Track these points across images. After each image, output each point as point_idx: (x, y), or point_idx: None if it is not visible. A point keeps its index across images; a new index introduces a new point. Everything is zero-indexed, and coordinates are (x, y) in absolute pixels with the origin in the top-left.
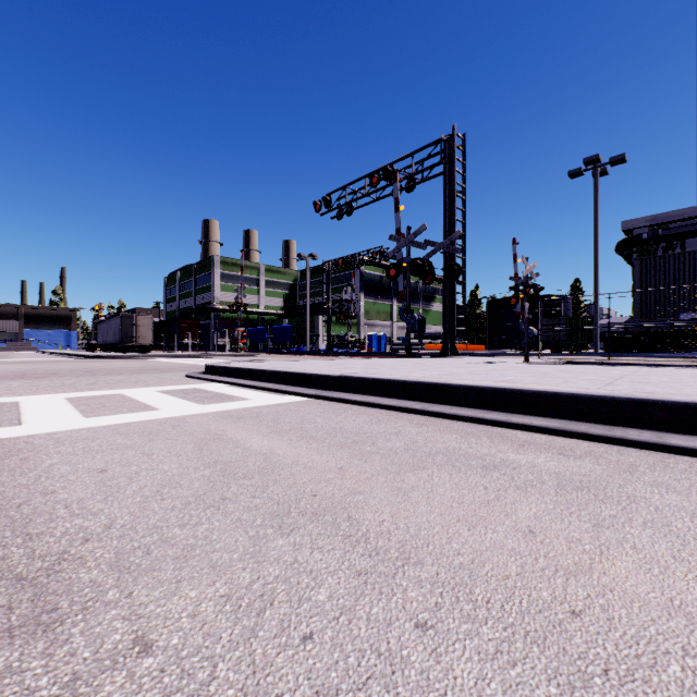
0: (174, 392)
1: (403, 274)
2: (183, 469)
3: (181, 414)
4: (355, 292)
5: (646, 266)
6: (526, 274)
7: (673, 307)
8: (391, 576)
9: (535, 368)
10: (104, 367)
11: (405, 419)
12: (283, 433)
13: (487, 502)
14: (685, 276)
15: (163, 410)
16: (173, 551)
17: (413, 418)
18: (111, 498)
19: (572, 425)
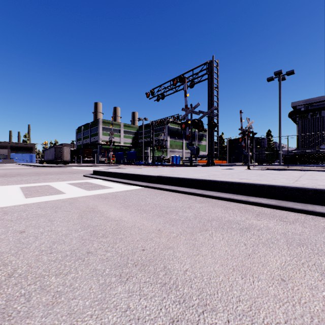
0: (75, 184)
1: (188, 127)
2: (68, 231)
3: (76, 196)
4: (165, 136)
5: (304, 123)
6: (248, 126)
7: (317, 142)
8: (195, 324)
9: (254, 172)
10: (45, 171)
11: (192, 199)
12: (128, 207)
13: (248, 255)
14: (323, 127)
15: (67, 193)
16: (46, 298)
17: (196, 198)
18: (20, 252)
19: (283, 203)
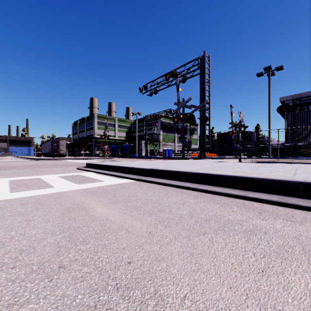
0: (67, 177)
1: (180, 121)
2: (44, 234)
3: (64, 190)
4: (158, 130)
5: (293, 117)
6: (240, 120)
7: (306, 136)
8: None
9: (247, 165)
10: (40, 164)
11: (186, 194)
12: (117, 204)
13: (261, 271)
14: None
15: (56, 187)
16: None
17: (190, 193)
18: None
19: (285, 199)
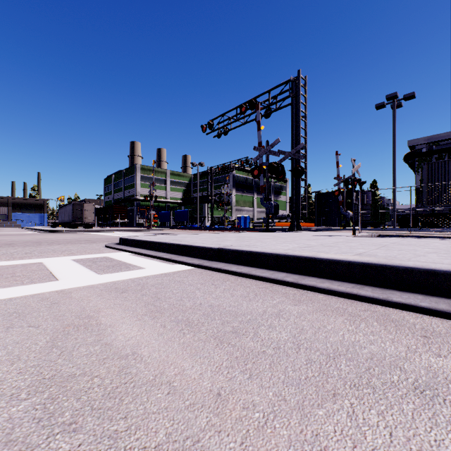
0: (85, 261)
1: (263, 174)
2: None
3: (73, 286)
4: (229, 188)
5: (431, 168)
6: (354, 172)
7: None
8: None
9: (368, 241)
10: (52, 239)
11: (281, 293)
12: (158, 315)
13: None
14: None
15: (61, 280)
16: None
17: (287, 292)
18: None
19: None
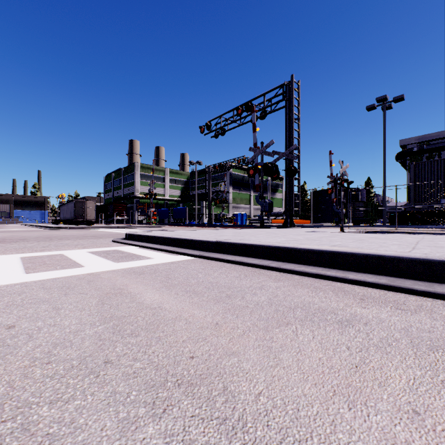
0: (100, 253)
1: (258, 173)
2: (81, 325)
3: (98, 270)
4: (226, 186)
5: (418, 168)
6: (342, 172)
7: (437, 195)
8: None
9: (351, 236)
10: (59, 235)
11: (265, 275)
12: (172, 288)
13: (355, 366)
14: (444, 174)
15: (87, 267)
16: None
17: (271, 274)
18: (1, 361)
19: (398, 281)
